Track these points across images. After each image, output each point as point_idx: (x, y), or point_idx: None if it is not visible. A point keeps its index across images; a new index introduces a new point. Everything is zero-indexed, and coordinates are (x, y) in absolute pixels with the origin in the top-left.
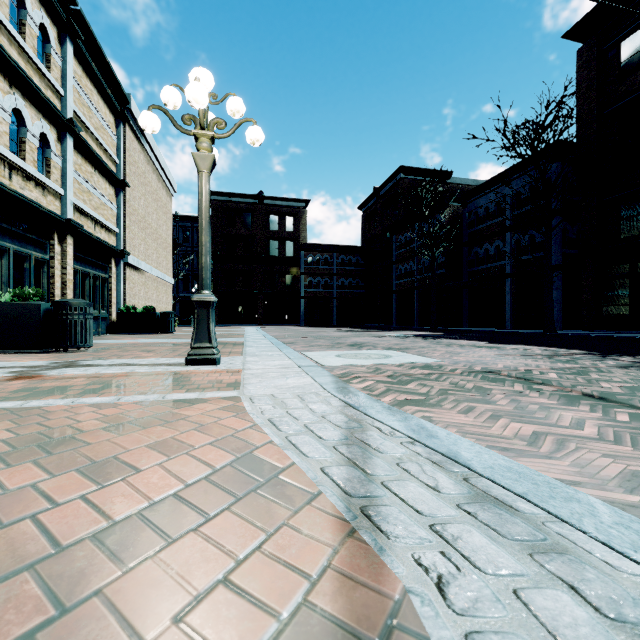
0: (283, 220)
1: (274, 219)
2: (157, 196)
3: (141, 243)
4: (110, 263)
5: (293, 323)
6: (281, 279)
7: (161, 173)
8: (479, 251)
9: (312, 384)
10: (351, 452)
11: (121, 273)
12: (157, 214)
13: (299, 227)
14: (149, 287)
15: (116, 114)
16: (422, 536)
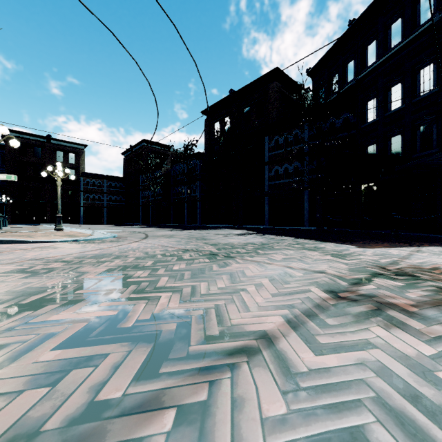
0: (67, 155)
1: (60, 154)
2: None
3: None
4: None
5: (75, 223)
6: (65, 194)
7: None
8: (177, 189)
9: (88, 231)
10: (92, 233)
11: None
12: None
13: (79, 161)
14: None
15: None
16: (96, 234)
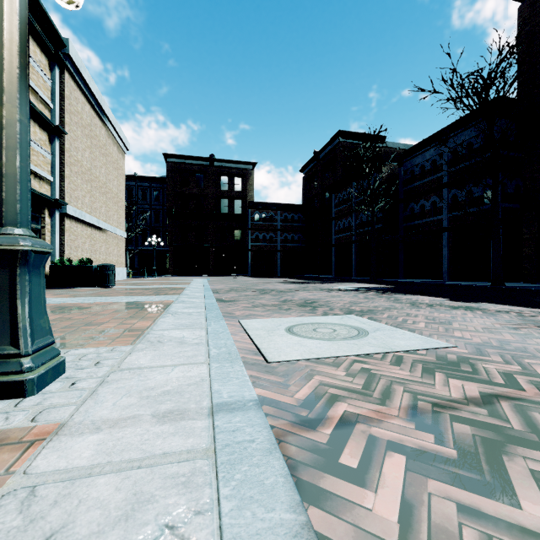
0: (232, 181)
1: (224, 180)
2: (106, 151)
3: (86, 195)
4: (42, 213)
5: (241, 274)
6: (230, 234)
7: (111, 129)
8: (415, 207)
9: None
10: None
11: (56, 224)
12: (106, 169)
13: (247, 187)
14: (96, 240)
15: (50, 56)
16: None
